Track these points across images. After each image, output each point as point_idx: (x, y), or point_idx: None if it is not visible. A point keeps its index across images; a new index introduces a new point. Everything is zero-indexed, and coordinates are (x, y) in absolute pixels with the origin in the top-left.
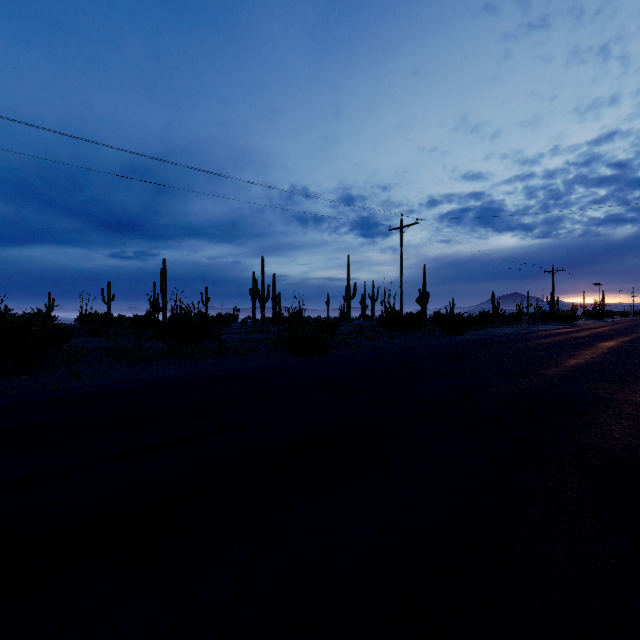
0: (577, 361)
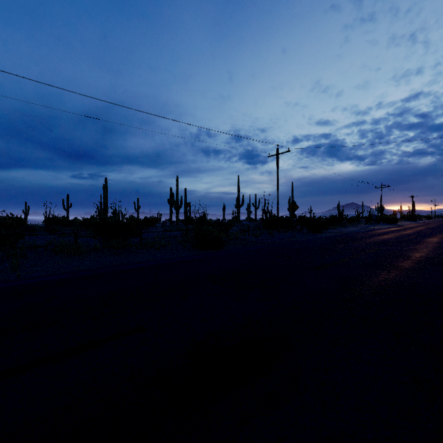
0: (420, 254)
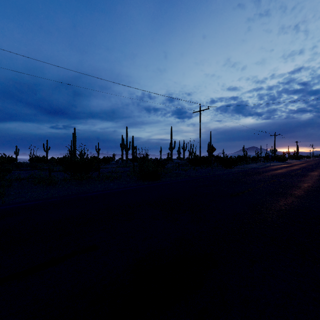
0: (307, 184)
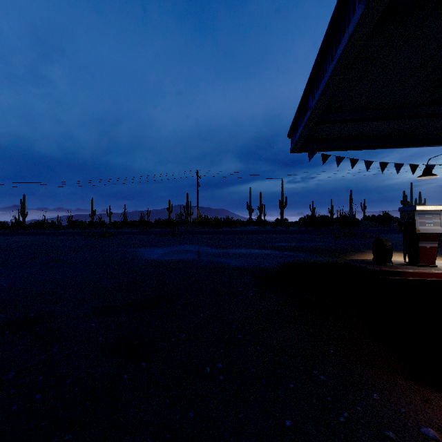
0: None
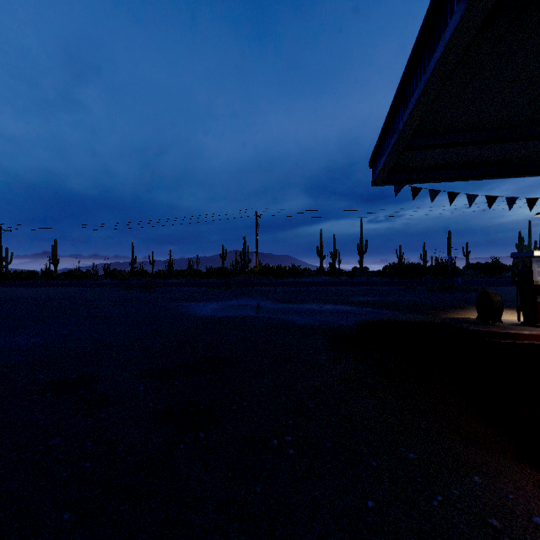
0: None
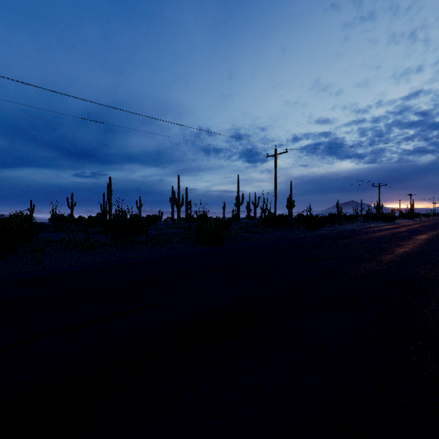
0: (404, 249)
